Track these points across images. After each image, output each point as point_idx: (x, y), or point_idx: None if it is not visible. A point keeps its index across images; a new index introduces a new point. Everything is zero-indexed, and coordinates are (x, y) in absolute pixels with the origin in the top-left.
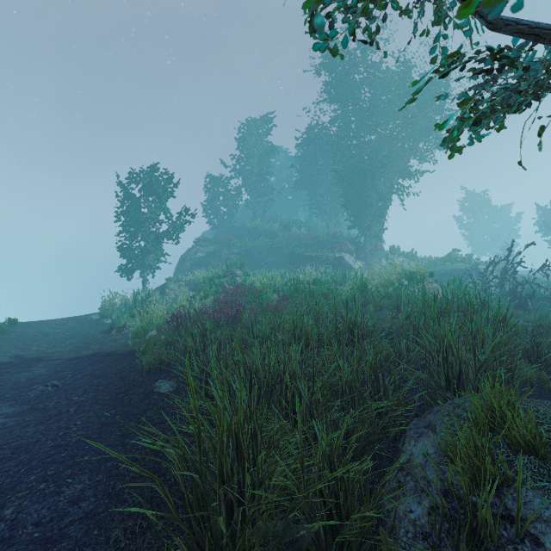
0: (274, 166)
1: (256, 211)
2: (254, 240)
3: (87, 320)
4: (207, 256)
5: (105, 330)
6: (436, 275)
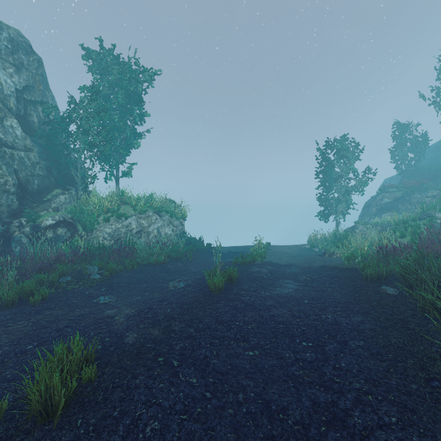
0: None
1: None
2: None
3: (302, 248)
4: (393, 201)
5: (318, 254)
6: None
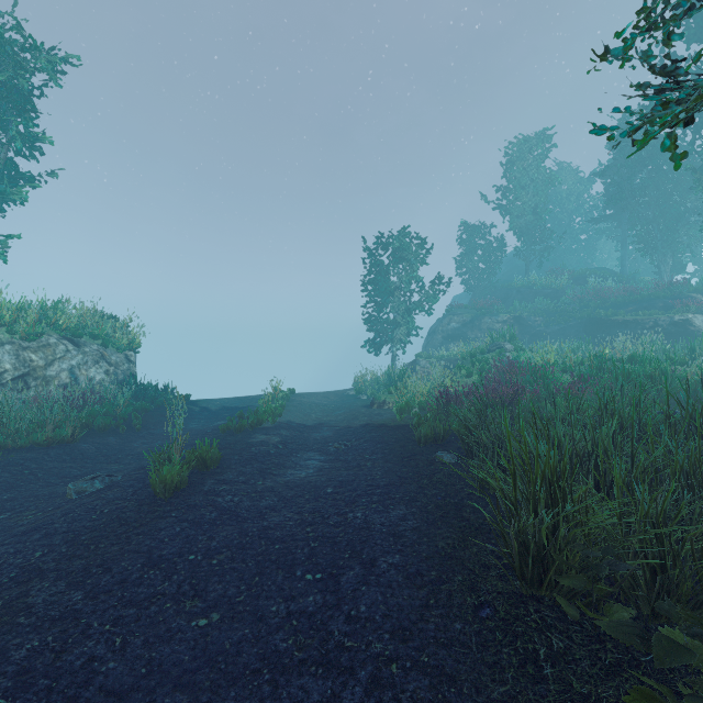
0: (557, 194)
1: (529, 262)
2: (526, 303)
3: (344, 395)
4: (462, 326)
5: (365, 405)
6: None
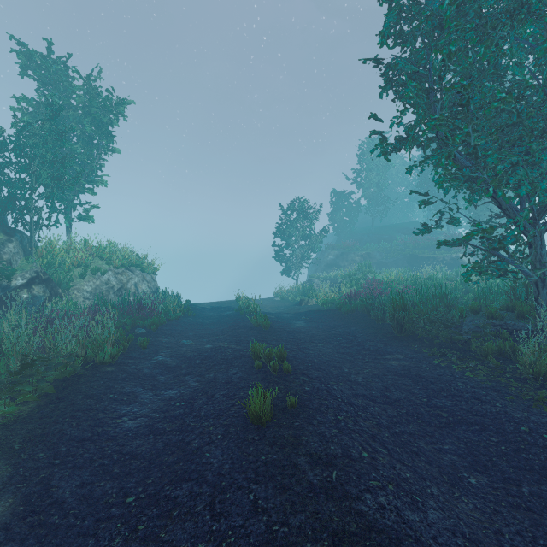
0: (389, 171)
1: (374, 217)
2: (373, 243)
3: (273, 300)
4: (336, 258)
5: (293, 304)
6: None
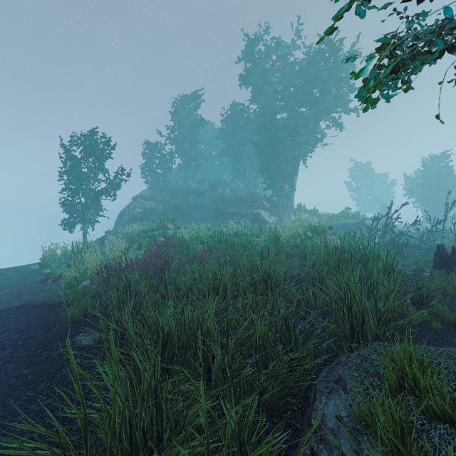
0: (203, 136)
1: (187, 173)
2: (185, 198)
3: (27, 270)
4: (143, 211)
5: (42, 279)
6: (333, 228)
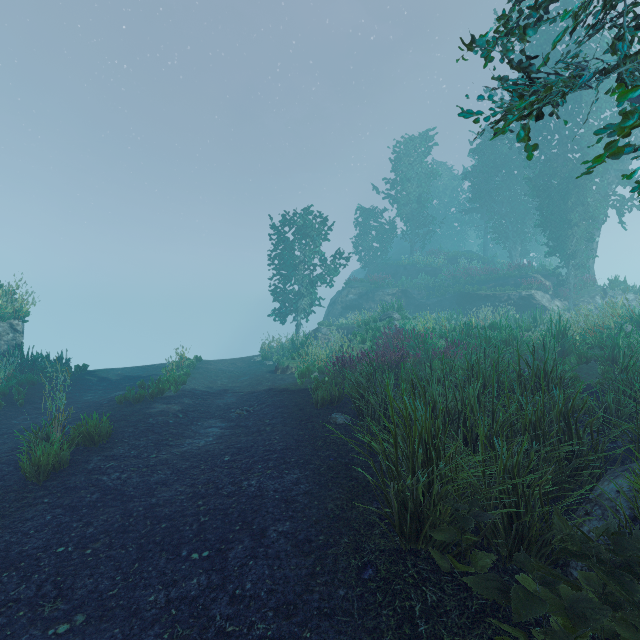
0: (435, 187)
1: (413, 244)
2: (412, 278)
3: (251, 361)
4: (358, 298)
5: (270, 370)
6: None
